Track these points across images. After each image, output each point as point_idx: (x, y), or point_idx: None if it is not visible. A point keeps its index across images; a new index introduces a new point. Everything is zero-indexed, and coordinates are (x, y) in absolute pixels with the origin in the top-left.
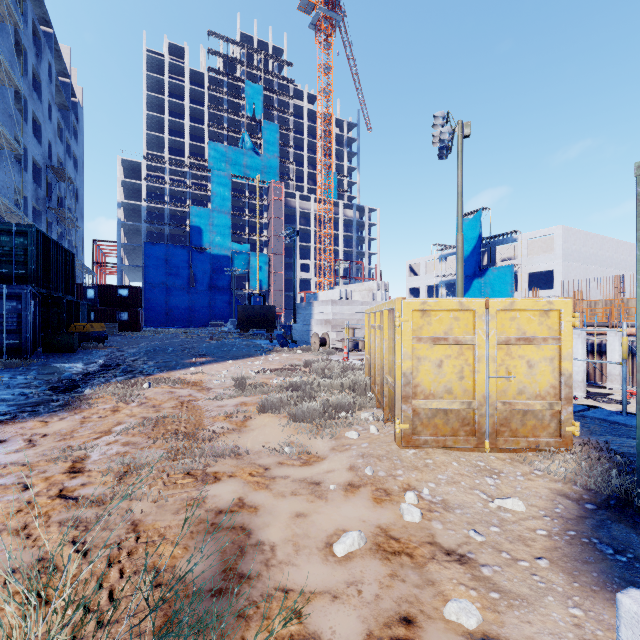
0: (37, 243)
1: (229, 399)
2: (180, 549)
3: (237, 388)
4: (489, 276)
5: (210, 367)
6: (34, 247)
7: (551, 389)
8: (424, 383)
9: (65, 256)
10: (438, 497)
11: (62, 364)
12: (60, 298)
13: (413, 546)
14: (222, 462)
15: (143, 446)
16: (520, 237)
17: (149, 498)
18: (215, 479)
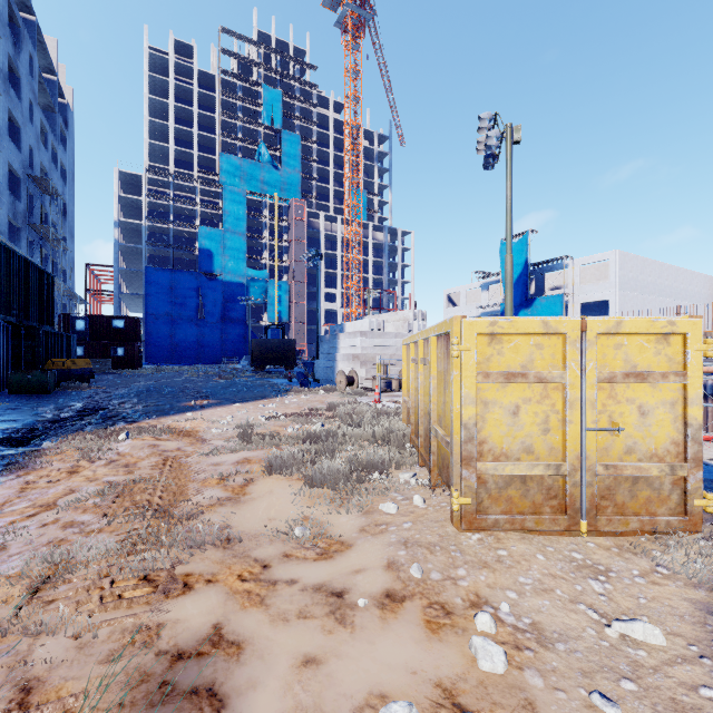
0: (2, 261)
1: (229, 454)
2: None
3: (240, 439)
4: (537, 307)
5: (212, 412)
6: None
7: (672, 446)
8: (493, 438)
9: (42, 279)
10: (525, 618)
11: (28, 408)
12: (35, 329)
13: None
14: (201, 555)
15: (92, 529)
16: (571, 263)
17: (69, 629)
18: (184, 588)
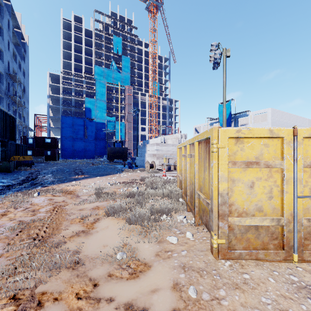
0: None
1: (89, 203)
2: None
3: (96, 195)
4: None
5: (85, 181)
6: None
7: None
8: (238, 202)
9: (9, 119)
10: None
11: None
12: (6, 142)
13: None
14: (56, 275)
15: None
16: (250, 114)
17: None
18: (37, 306)
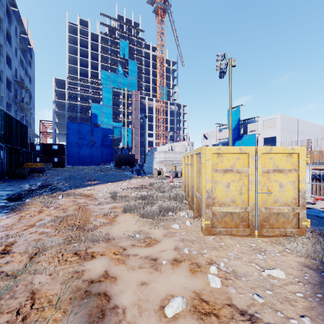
0: (5, 120)
1: (107, 204)
2: (60, 313)
3: (111, 198)
4: (244, 139)
5: (98, 186)
6: (3, 122)
7: (293, 200)
8: (219, 196)
9: (22, 127)
10: (230, 268)
11: (17, 185)
12: (19, 149)
13: (218, 308)
14: (98, 245)
15: (51, 235)
16: (259, 120)
17: (47, 272)
18: (92, 257)
